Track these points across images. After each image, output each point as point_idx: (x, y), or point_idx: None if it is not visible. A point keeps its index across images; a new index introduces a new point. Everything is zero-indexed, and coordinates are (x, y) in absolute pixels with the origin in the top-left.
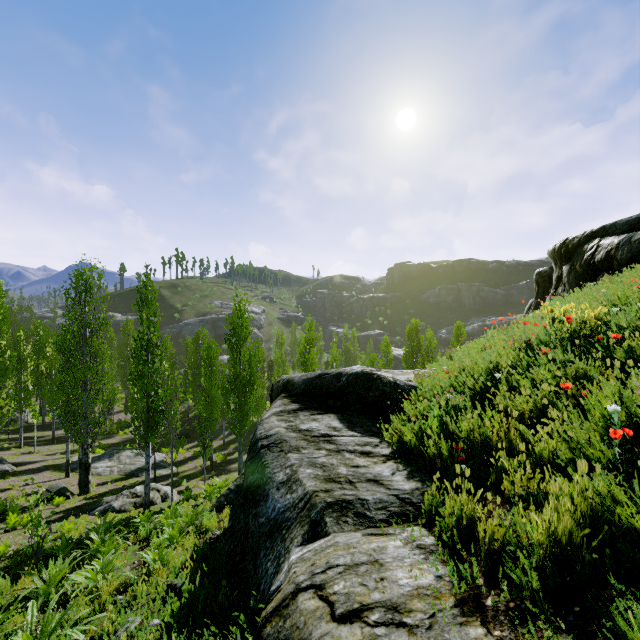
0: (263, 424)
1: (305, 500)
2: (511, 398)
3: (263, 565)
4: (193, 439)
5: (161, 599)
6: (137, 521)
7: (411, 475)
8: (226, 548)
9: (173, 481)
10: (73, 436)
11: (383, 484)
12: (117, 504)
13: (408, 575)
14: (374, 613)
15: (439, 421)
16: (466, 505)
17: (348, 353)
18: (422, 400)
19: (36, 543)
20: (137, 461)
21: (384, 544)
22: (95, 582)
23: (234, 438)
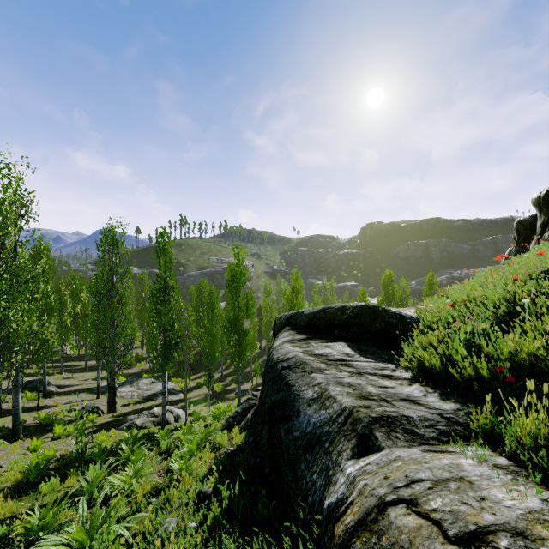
0: (277, 350)
1: (345, 415)
2: (546, 323)
3: (307, 477)
4: (196, 372)
5: (193, 504)
6: (158, 436)
7: (444, 397)
8: (252, 461)
9: (182, 405)
10: (103, 364)
11: (420, 404)
12: (139, 422)
13: (508, 496)
14: (500, 538)
15: (465, 346)
16: (544, 424)
17: (327, 301)
18: (430, 330)
19: (80, 448)
20: (152, 388)
21: (456, 461)
22: (130, 485)
23: (230, 372)
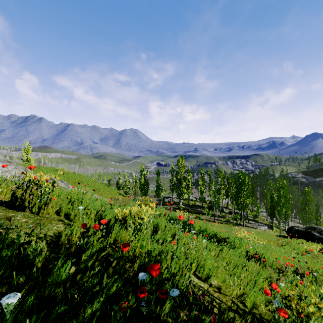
0: None
1: None
2: None
3: None
4: None
5: None
6: None
7: None
8: None
9: None
10: (303, 224)
11: None
12: None
13: None
14: None
15: None
16: None
17: None
18: None
19: None
20: None
21: None
22: None
23: None
